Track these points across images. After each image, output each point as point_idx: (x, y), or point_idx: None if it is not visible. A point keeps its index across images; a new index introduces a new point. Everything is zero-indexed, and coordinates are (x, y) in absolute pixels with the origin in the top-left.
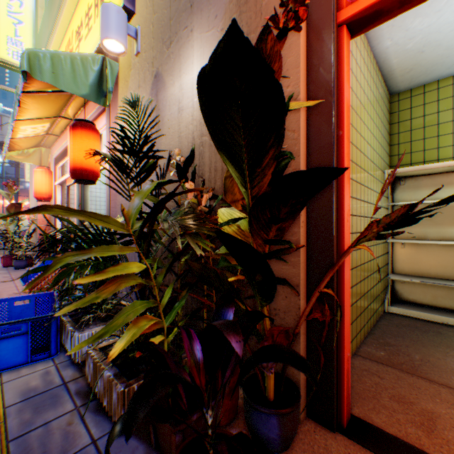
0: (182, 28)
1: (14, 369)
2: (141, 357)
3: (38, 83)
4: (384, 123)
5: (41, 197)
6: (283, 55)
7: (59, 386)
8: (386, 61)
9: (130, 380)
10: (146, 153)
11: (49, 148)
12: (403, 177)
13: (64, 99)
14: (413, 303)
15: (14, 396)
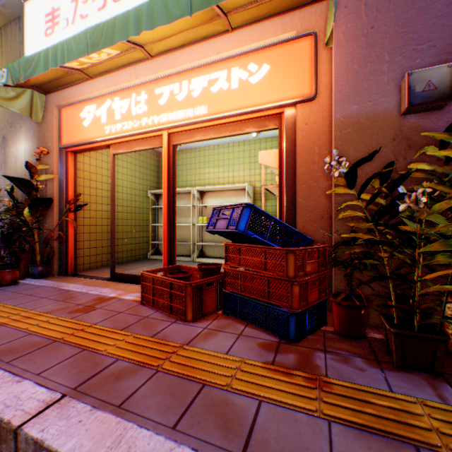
0: (18, 123)
1: None
2: None
3: None
4: (152, 168)
5: None
6: (51, 156)
7: None
8: None
9: None
10: None
11: None
12: (162, 194)
13: None
14: None
15: None
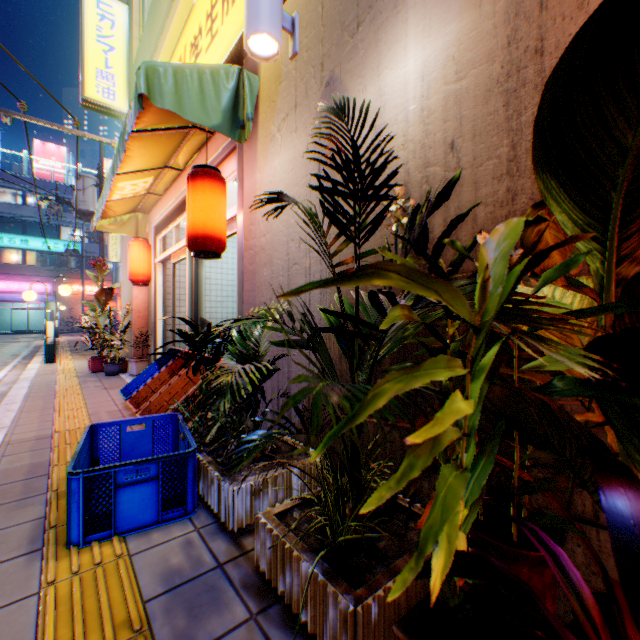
0: None
1: (141, 531)
2: (351, 540)
3: (150, 116)
4: None
5: (138, 280)
6: None
7: (213, 571)
8: None
9: (357, 589)
10: (378, 188)
11: (147, 214)
12: None
13: (178, 140)
14: None
15: (152, 582)
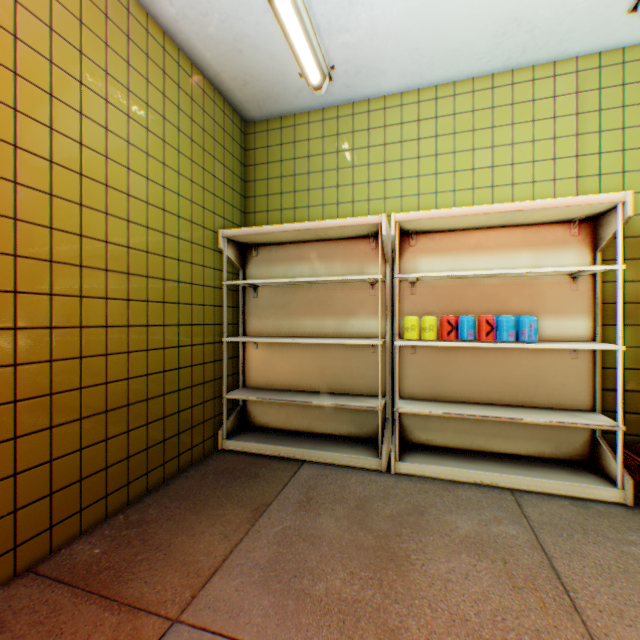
0: None
1: None
2: None
3: None
4: (227, 160)
5: None
6: None
7: None
8: (195, 50)
9: None
10: None
11: None
12: (257, 245)
13: None
14: (267, 428)
15: None
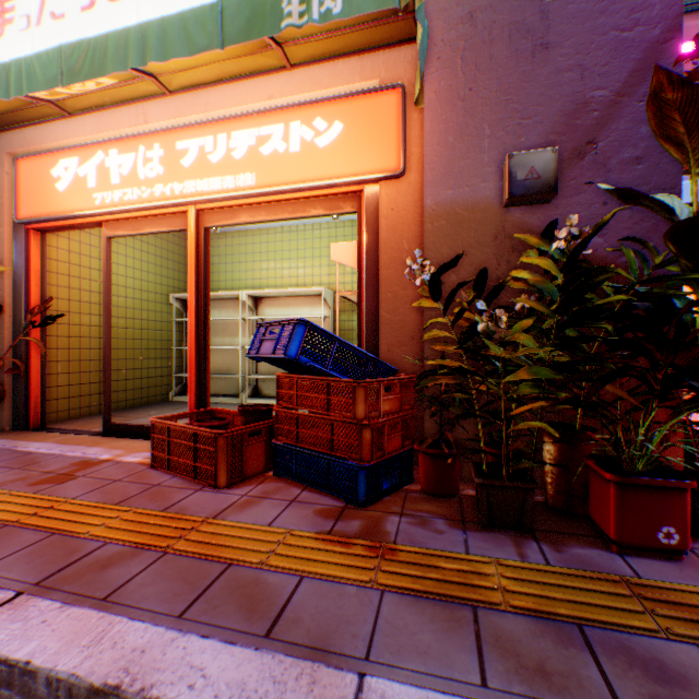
0: None
1: None
2: None
3: None
4: (176, 258)
5: None
6: None
7: None
8: None
9: None
10: None
11: None
12: None
13: None
14: None
15: None
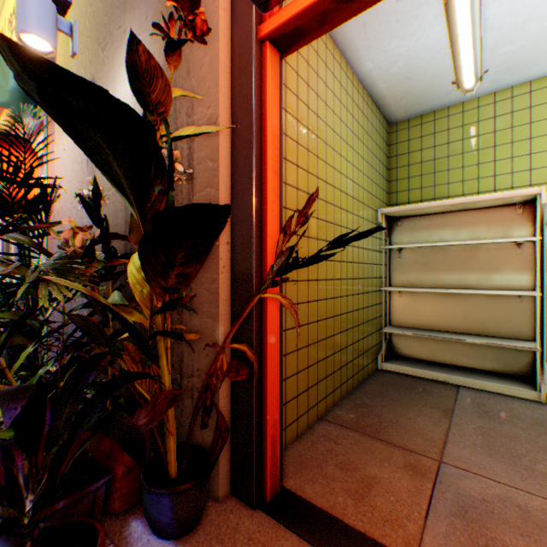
0: (117, 28)
1: None
2: None
3: None
4: (380, 156)
5: None
6: (205, 71)
7: None
8: (373, 86)
9: None
10: (26, 180)
11: None
12: (400, 217)
13: None
14: (410, 358)
15: None
